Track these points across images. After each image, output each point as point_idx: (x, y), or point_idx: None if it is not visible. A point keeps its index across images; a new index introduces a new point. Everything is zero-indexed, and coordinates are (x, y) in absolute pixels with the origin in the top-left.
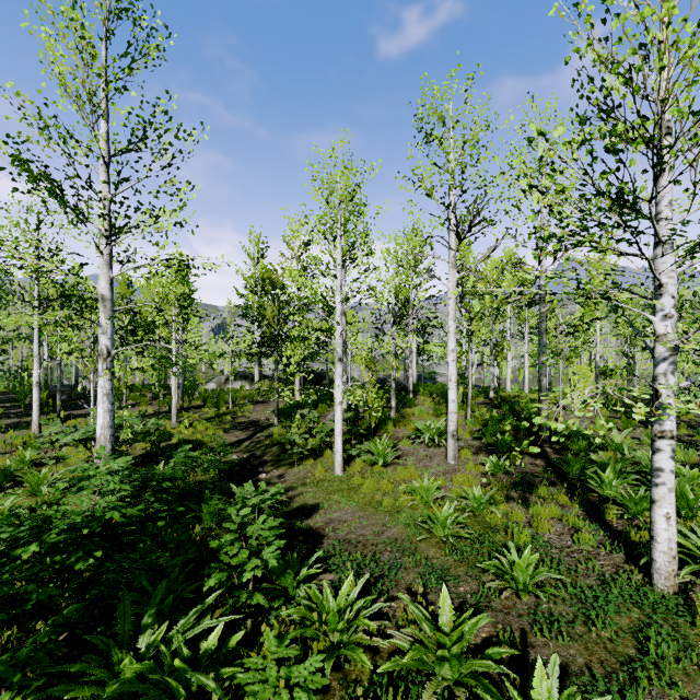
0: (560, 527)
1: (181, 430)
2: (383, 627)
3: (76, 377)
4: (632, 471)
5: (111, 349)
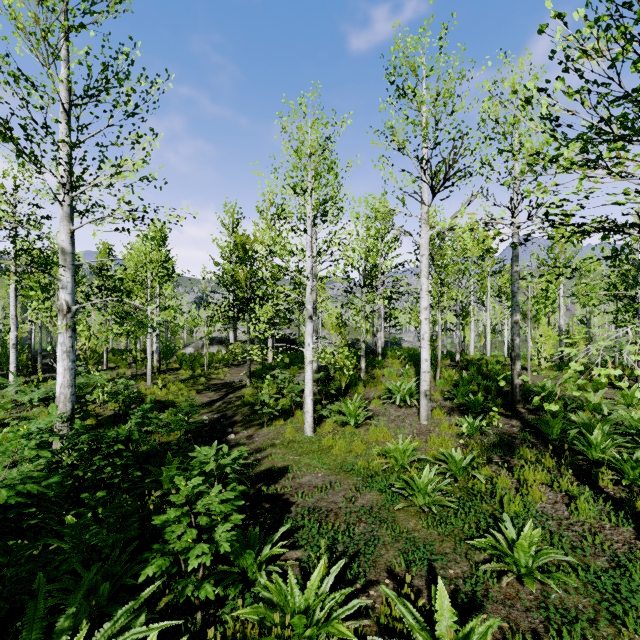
0: (552, 495)
1: (154, 391)
2: (361, 627)
3: None
4: (615, 433)
5: (71, 305)
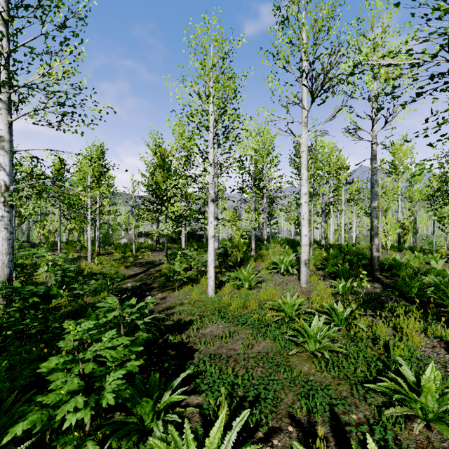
0: (428, 340)
1: (92, 266)
2: None
3: (27, 235)
4: None
5: (9, 184)
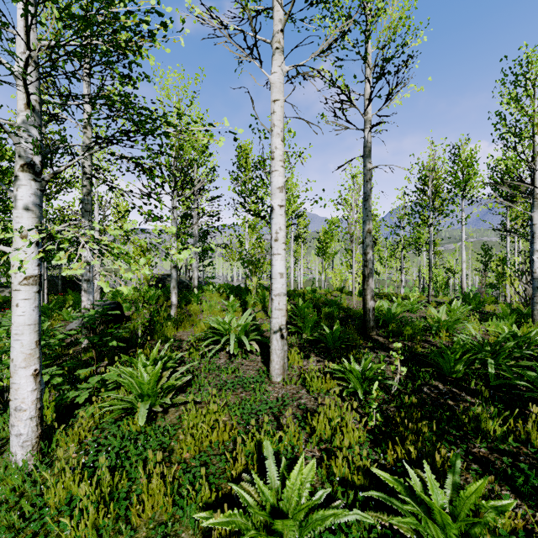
0: None
1: None
2: None
3: None
4: None
5: None
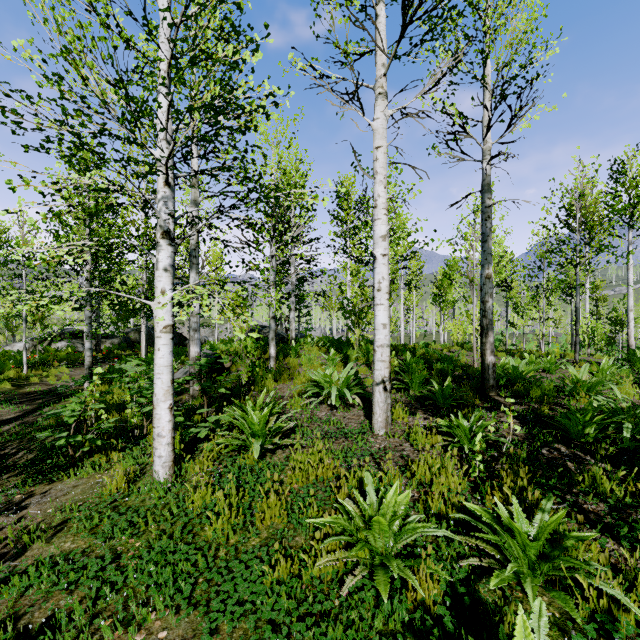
0: None
1: None
2: None
3: None
4: None
5: None
